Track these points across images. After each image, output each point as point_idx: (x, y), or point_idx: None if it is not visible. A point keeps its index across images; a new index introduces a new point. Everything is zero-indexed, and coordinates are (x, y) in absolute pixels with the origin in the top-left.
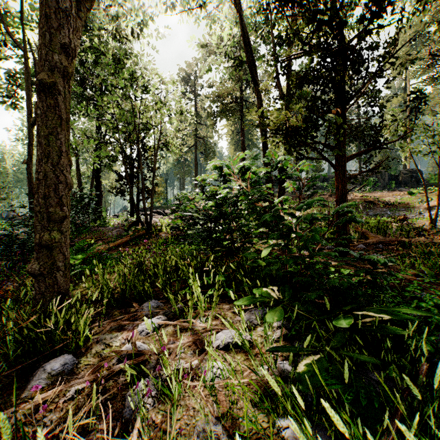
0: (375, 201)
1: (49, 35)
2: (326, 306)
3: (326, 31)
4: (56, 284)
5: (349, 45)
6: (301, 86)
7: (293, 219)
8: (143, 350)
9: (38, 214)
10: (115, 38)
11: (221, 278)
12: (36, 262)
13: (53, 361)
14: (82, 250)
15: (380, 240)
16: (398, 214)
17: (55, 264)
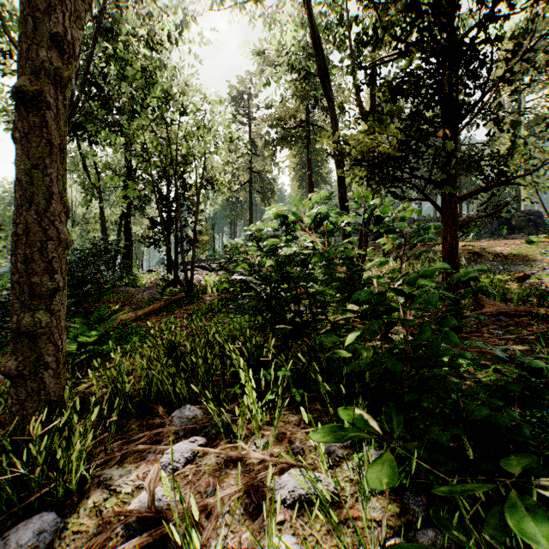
0: (483, 253)
1: (34, 22)
2: (467, 453)
3: (430, 22)
4: (43, 389)
5: (467, 37)
6: (395, 99)
7: (401, 297)
8: (164, 511)
9: (17, 286)
10: (147, 46)
11: (285, 373)
12: (14, 358)
13: (24, 525)
14: (102, 320)
15: (501, 309)
16: (513, 270)
17: (41, 359)
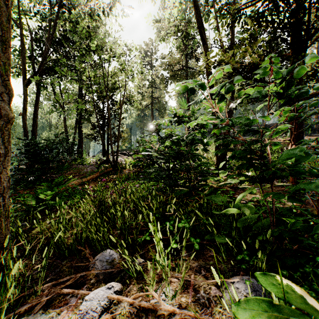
0: None
1: None
2: None
3: None
4: None
5: None
6: (259, 26)
7: None
8: None
9: None
10: (90, 18)
11: (184, 225)
12: None
13: None
14: (60, 184)
15: None
16: None
17: None
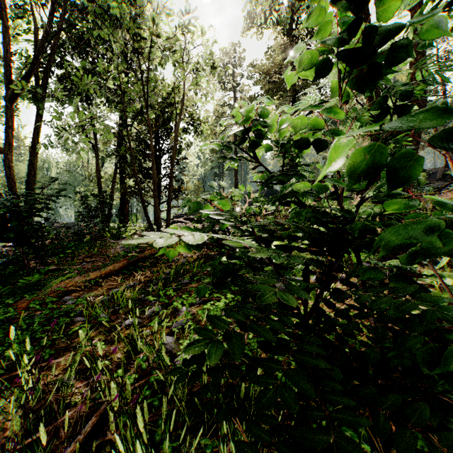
0: None
1: None
2: None
3: None
4: None
5: None
6: None
7: None
8: None
9: None
10: None
11: None
12: None
13: None
14: (42, 286)
15: None
16: None
17: None
